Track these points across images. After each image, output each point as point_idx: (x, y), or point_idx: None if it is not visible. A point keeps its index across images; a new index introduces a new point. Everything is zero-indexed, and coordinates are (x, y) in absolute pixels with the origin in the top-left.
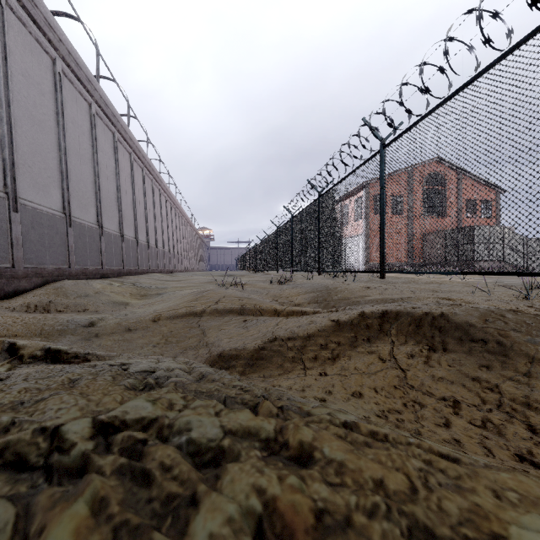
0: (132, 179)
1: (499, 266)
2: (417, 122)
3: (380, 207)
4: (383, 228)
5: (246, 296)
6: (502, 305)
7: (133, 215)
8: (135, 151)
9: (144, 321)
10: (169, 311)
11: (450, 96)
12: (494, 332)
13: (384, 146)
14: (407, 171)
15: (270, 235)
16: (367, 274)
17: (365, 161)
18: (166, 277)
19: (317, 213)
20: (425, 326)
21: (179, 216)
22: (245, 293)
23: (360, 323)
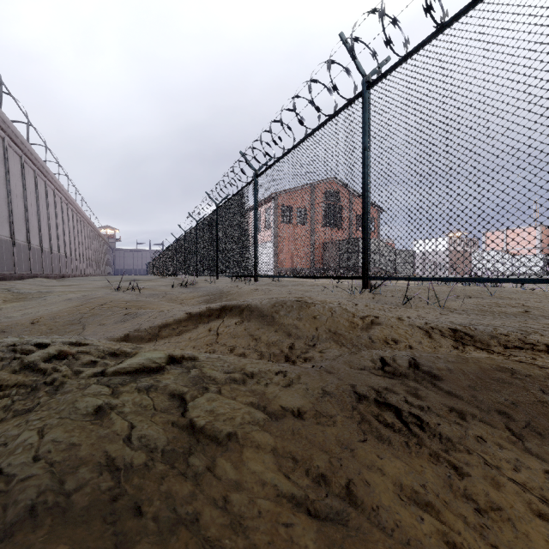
0: (5, 168)
1: (376, 271)
2: (273, 163)
3: (255, 224)
4: (256, 241)
5: (136, 298)
6: (332, 299)
7: (8, 211)
8: (10, 136)
9: (21, 323)
10: (50, 314)
11: (289, 151)
12: (273, 311)
13: (257, 176)
14: (269, 199)
15: (179, 240)
16: (272, 278)
17: (246, 185)
18: (53, 282)
19: (216, 222)
20: (245, 311)
21: (73, 213)
22: (142, 296)
23: (206, 312)
